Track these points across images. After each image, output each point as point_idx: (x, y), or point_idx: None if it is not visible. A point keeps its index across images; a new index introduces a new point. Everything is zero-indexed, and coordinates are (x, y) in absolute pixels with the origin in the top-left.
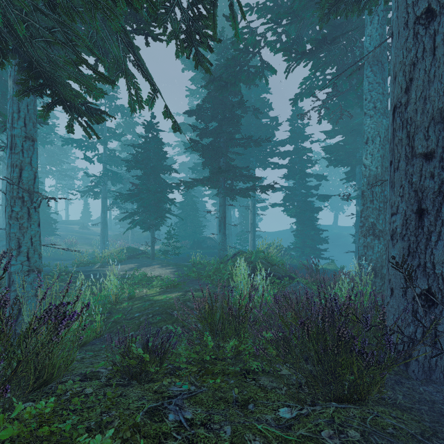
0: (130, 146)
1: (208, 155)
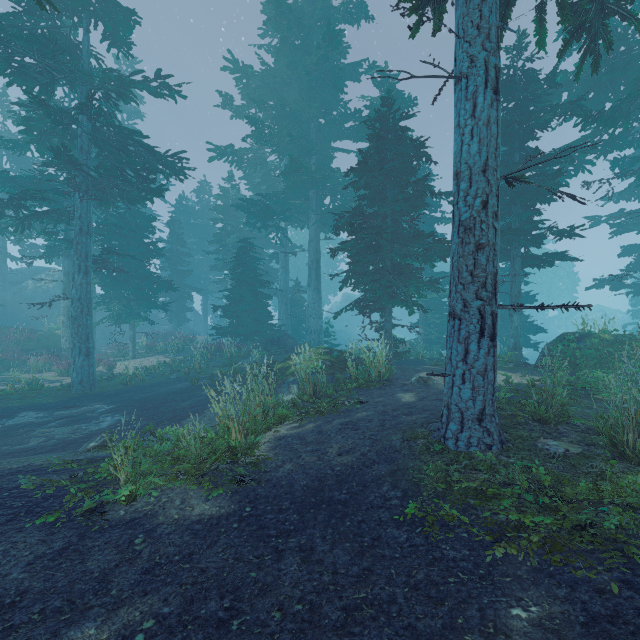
0: (375, 137)
1: (518, 200)
